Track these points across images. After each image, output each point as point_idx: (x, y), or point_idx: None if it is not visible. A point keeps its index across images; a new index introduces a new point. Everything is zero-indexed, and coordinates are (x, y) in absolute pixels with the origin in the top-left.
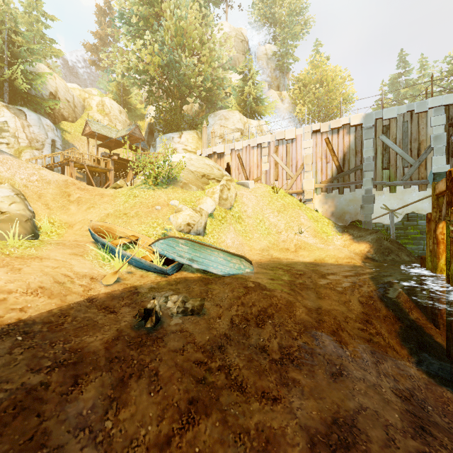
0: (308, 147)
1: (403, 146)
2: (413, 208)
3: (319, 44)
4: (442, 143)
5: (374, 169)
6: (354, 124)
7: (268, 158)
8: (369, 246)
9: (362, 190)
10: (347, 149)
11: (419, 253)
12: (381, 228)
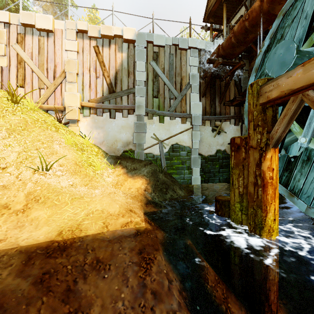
0: (72, 50)
1: (170, 77)
2: (177, 139)
3: (96, 9)
4: (197, 82)
5: (146, 95)
6: (127, 38)
7: (6, 48)
8: (145, 182)
9: (134, 116)
10: (119, 67)
11: (181, 182)
12: (152, 159)
